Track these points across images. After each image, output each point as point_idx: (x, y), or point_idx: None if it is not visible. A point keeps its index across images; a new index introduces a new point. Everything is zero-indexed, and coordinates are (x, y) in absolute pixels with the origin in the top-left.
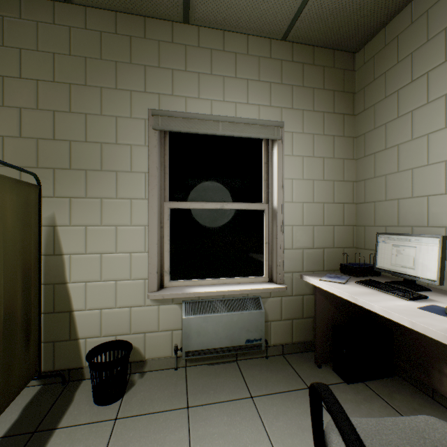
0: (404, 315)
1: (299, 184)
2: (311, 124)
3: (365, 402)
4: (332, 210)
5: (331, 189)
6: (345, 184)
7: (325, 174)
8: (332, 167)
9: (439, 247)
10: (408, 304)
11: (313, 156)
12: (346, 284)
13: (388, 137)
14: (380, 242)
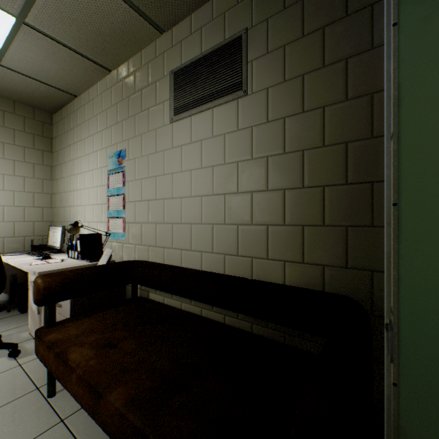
0: (16, 261)
1: (0, 193)
2: (12, 153)
3: (26, 317)
4: (33, 211)
5: (32, 198)
6: (45, 195)
7: (26, 187)
8: (33, 183)
9: (62, 231)
10: (33, 258)
11: (15, 175)
12: (18, 255)
13: (63, 172)
14: (50, 231)
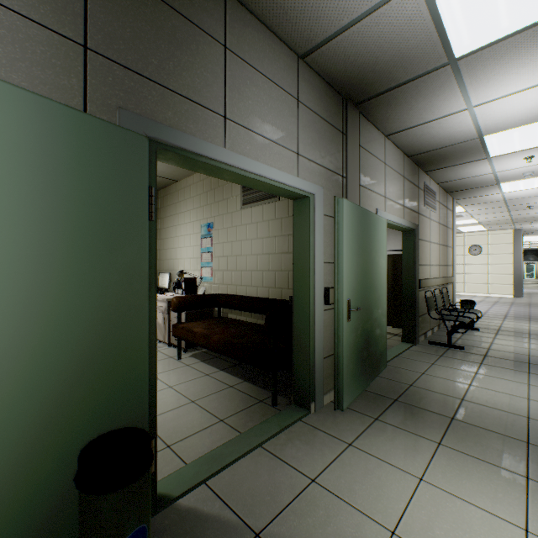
0: None
1: None
2: None
3: None
4: None
5: None
6: None
7: None
8: None
9: (169, 277)
10: None
11: None
12: None
13: (167, 234)
14: (160, 276)
